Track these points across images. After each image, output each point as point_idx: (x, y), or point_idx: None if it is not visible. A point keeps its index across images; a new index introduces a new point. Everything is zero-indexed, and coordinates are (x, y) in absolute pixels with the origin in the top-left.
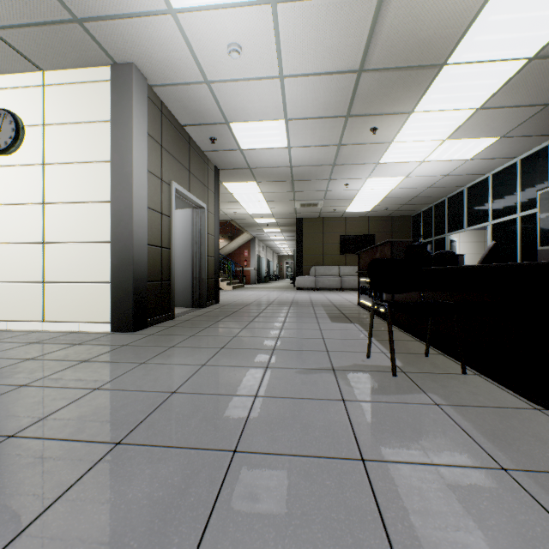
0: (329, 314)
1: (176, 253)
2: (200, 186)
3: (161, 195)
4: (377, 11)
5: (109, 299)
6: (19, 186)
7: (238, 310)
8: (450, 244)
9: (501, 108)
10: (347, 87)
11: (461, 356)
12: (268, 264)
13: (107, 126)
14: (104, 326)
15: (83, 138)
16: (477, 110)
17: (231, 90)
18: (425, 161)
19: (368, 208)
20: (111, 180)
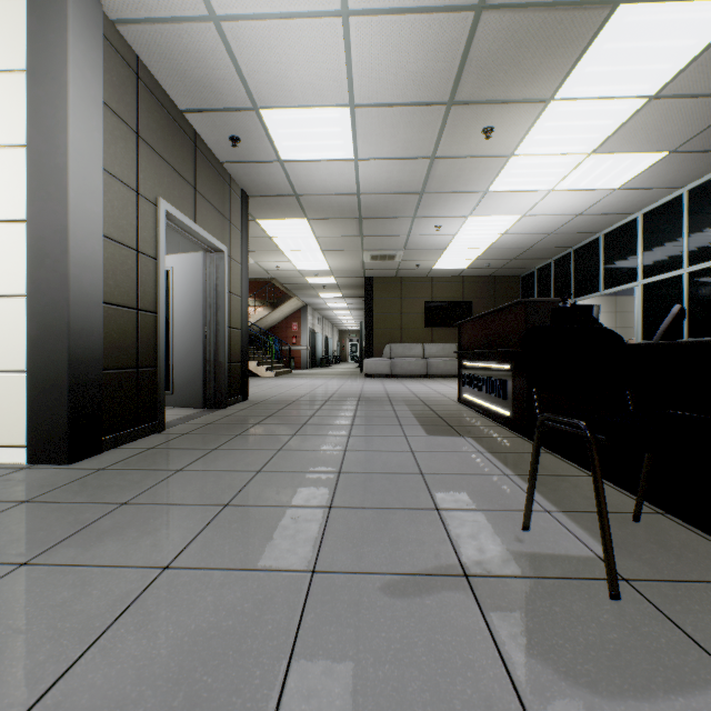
0: (420, 418)
1: (178, 322)
2: (215, 216)
3: (137, 218)
4: None
5: (24, 403)
6: None
7: (277, 413)
8: None
9: (686, 98)
10: (455, 43)
11: None
12: (325, 342)
13: (20, 80)
14: (13, 453)
15: None
16: (649, 100)
17: (258, 39)
18: (555, 190)
19: (464, 264)
20: (26, 180)
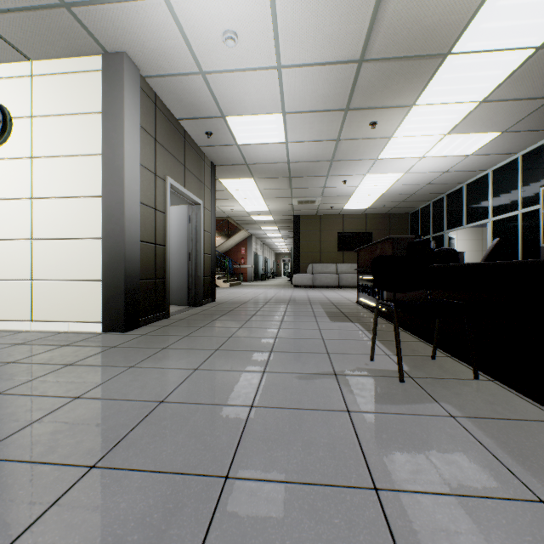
0: (328, 312)
1: (171, 250)
2: (196, 182)
3: (155, 190)
4: None
5: (100, 298)
6: (6, 180)
7: (235, 309)
8: (449, 242)
9: (505, 101)
10: (347, 79)
11: (472, 360)
12: (265, 262)
13: (98, 118)
14: (94, 326)
15: (73, 130)
16: (480, 103)
17: (227, 81)
18: (425, 157)
19: (366, 206)
20: (101, 174)
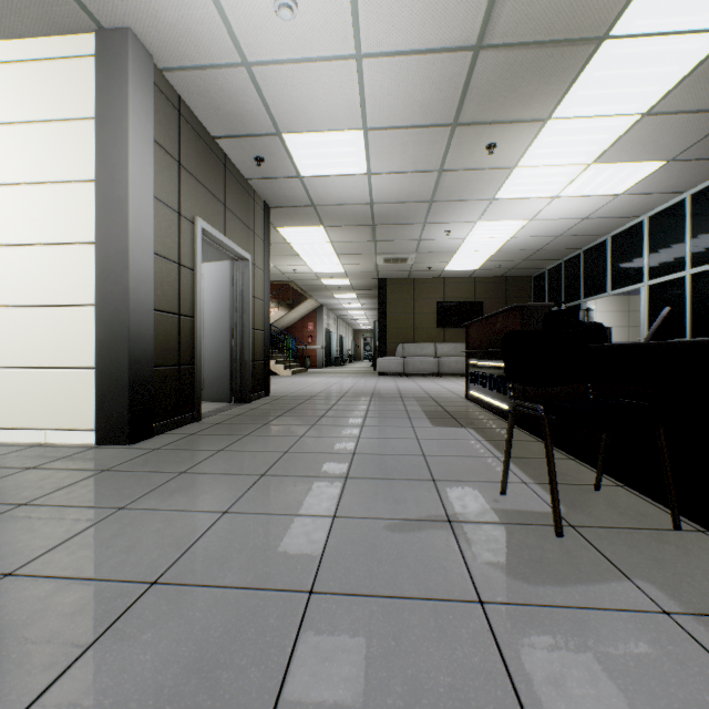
0: (427, 412)
1: (207, 324)
2: (241, 228)
3: (179, 236)
4: None
5: (92, 394)
6: None
7: (297, 407)
8: (587, 314)
9: (677, 114)
10: (457, 76)
11: (671, 498)
12: (340, 341)
13: (89, 126)
14: (84, 435)
15: (52, 145)
16: (642, 116)
17: (282, 79)
18: (559, 197)
19: (475, 266)
20: (94, 209)
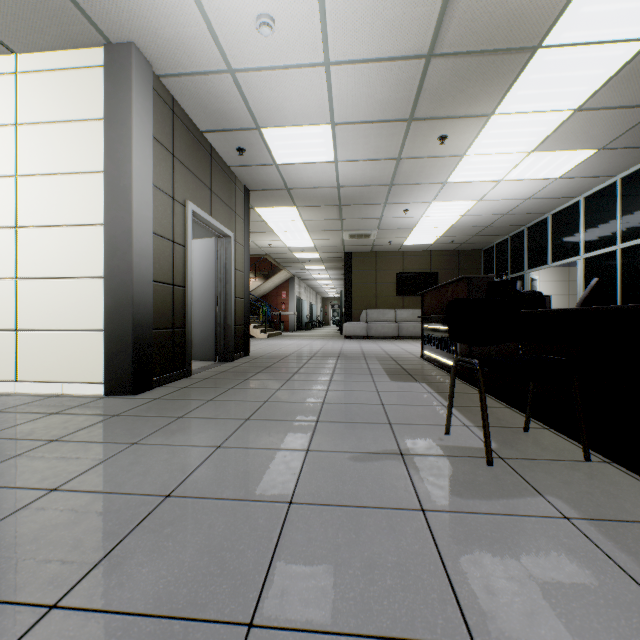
0: (387, 369)
1: (195, 293)
2: (225, 210)
3: (173, 218)
4: None
5: (101, 352)
6: None
7: (273, 365)
8: (530, 284)
9: (605, 109)
10: (412, 80)
11: (582, 435)
12: (310, 308)
13: (99, 126)
14: (95, 387)
15: (68, 141)
16: (574, 112)
17: (262, 83)
18: (504, 180)
19: (430, 240)
20: (103, 196)
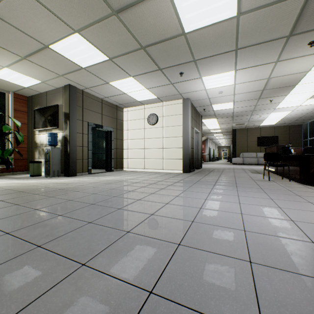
0: (251, 172)
1: None
2: (198, 125)
3: (192, 132)
4: (267, 81)
5: (181, 164)
6: (156, 133)
7: (213, 170)
8: None
9: None
10: (258, 93)
11: (289, 177)
12: (213, 151)
13: (181, 116)
14: (180, 171)
15: (174, 119)
16: None
17: (215, 99)
18: (301, 105)
19: (273, 123)
20: (182, 131)
